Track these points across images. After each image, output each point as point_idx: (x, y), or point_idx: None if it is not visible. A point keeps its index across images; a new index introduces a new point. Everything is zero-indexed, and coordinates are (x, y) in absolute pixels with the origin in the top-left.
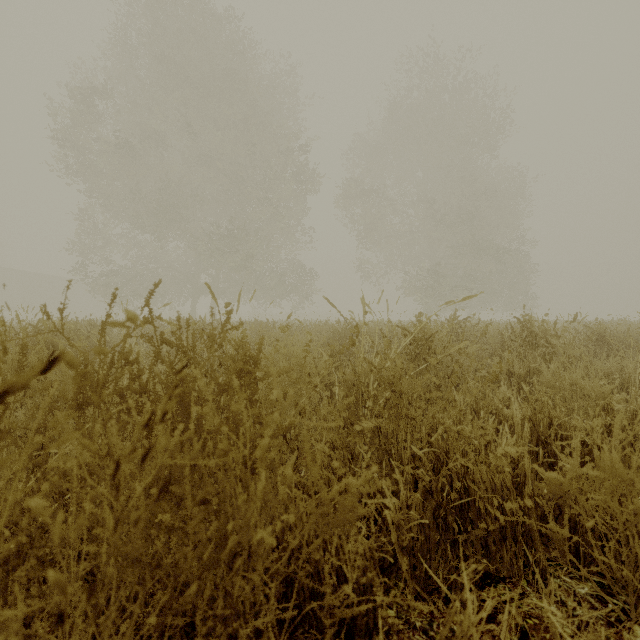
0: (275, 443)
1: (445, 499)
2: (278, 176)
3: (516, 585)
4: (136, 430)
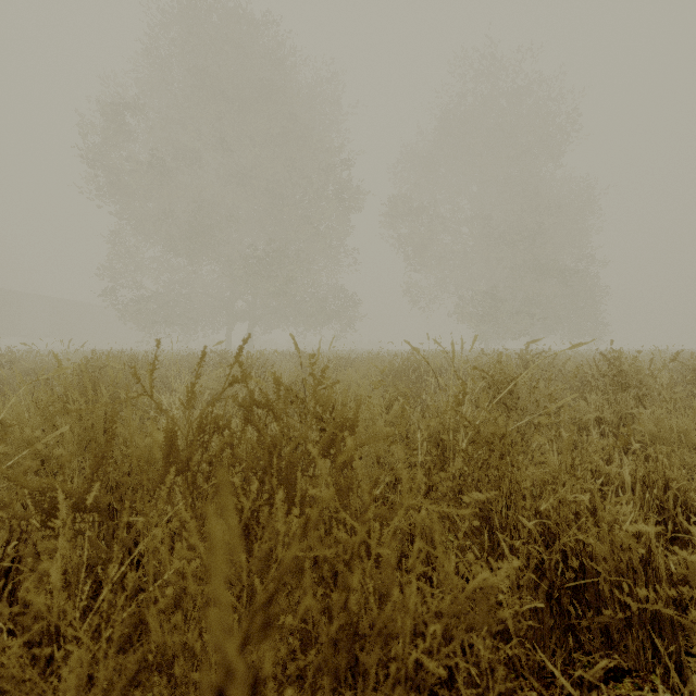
0: (423, 543)
1: (559, 578)
2: (320, 193)
3: (645, 680)
4: (245, 513)
